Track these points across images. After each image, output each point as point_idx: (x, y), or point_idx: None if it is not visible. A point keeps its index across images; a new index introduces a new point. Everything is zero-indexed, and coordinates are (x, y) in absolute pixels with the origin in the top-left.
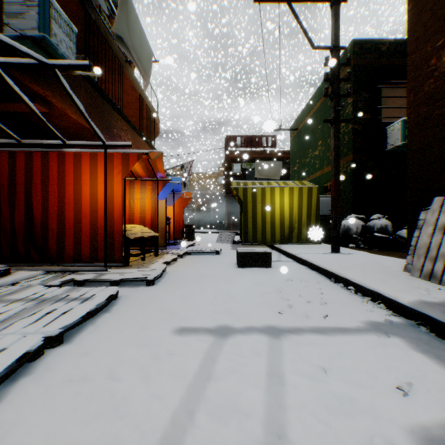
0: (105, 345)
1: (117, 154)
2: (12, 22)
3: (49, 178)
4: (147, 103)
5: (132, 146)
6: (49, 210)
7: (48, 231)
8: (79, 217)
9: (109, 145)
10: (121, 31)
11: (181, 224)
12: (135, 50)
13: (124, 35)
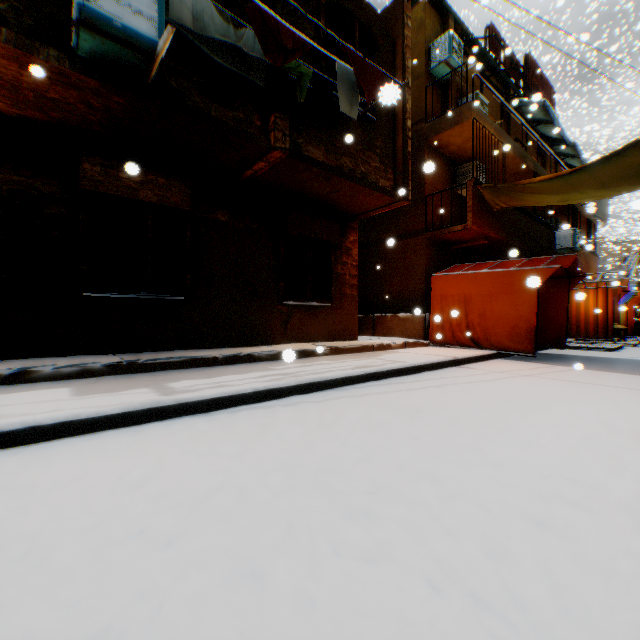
0: (633, 350)
1: (607, 288)
2: (558, 243)
3: (569, 301)
4: (589, 219)
5: (582, 262)
6: (569, 315)
7: (569, 324)
8: (585, 318)
9: (607, 287)
10: (595, 213)
11: (628, 322)
12: (601, 214)
13: (597, 213)
